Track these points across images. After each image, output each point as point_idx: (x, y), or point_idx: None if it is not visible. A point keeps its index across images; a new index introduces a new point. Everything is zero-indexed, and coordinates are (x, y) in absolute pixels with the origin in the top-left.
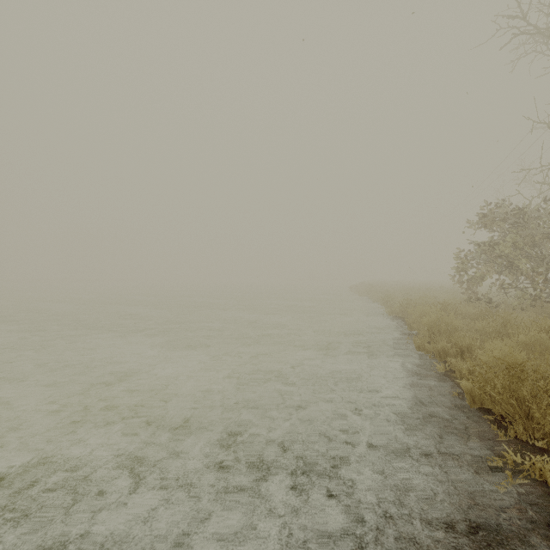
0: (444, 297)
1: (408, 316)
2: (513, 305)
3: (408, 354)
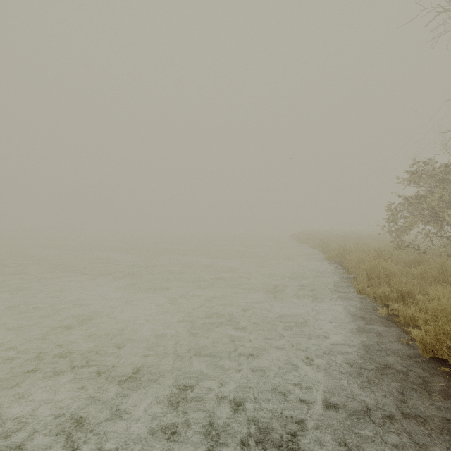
0: (374, 244)
1: (345, 261)
2: (439, 252)
3: (350, 297)
